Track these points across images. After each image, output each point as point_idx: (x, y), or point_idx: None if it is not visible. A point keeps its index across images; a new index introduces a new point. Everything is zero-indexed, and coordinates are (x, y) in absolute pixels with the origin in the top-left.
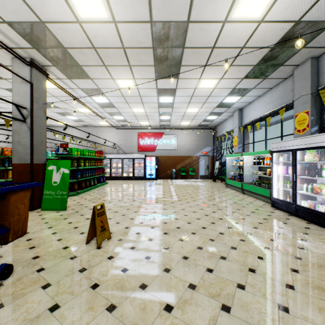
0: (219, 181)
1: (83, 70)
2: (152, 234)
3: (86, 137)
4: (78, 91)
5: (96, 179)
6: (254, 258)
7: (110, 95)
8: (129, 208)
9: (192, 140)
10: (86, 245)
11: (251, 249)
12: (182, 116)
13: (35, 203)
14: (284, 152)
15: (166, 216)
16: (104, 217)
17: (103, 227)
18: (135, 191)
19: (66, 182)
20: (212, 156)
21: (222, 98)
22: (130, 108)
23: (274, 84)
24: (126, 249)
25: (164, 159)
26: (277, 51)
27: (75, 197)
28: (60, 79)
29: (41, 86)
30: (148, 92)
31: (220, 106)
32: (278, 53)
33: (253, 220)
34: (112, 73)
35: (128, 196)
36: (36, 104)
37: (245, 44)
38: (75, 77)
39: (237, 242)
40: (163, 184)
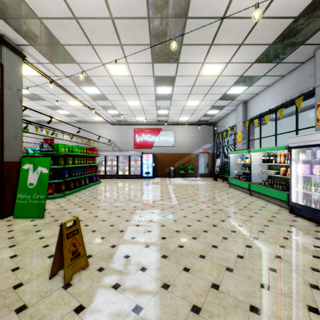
0: (220, 180)
1: (66, 51)
2: (145, 259)
3: (79, 133)
4: (65, 80)
5: (88, 178)
6: (304, 311)
7: (101, 85)
8: (120, 215)
9: (191, 136)
10: (49, 280)
11: (291, 288)
12: (181, 110)
13: (6, 209)
14: (305, 148)
15: (164, 226)
16: (79, 237)
17: (76, 252)
18: (130, 192)
19: (44, 184)
20: (212, 153)
21: (226, 89)
22: (124, 101)
23: (289, 70)
24: (106, 288)
25: (162, 157)
26: (301, 22)
27: (60, 199)
28: (41, 64)
29: (15, 68)
30: (144, 81)
31: (223, 99)
32: (302, 26)
33: (274, 233)
34: (101, 55)
35: (121, 198)
36: (8, 90)
37: (263, 12)
38: (59, 61)
39: (267, 275)
40: (160, 183)
